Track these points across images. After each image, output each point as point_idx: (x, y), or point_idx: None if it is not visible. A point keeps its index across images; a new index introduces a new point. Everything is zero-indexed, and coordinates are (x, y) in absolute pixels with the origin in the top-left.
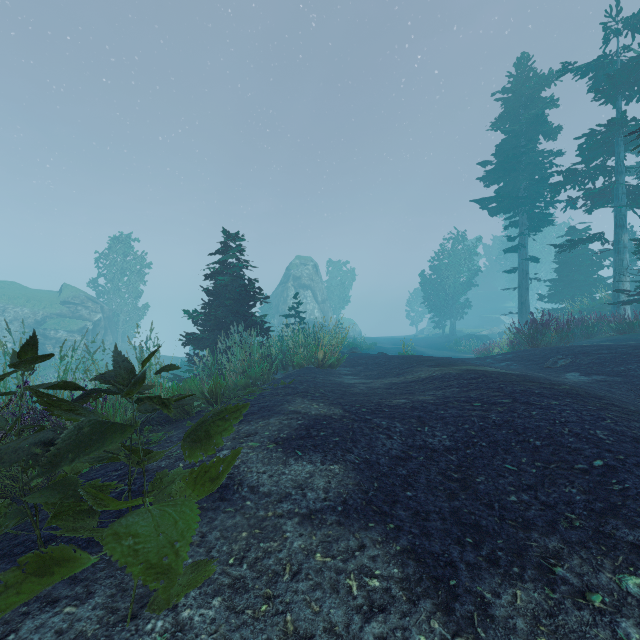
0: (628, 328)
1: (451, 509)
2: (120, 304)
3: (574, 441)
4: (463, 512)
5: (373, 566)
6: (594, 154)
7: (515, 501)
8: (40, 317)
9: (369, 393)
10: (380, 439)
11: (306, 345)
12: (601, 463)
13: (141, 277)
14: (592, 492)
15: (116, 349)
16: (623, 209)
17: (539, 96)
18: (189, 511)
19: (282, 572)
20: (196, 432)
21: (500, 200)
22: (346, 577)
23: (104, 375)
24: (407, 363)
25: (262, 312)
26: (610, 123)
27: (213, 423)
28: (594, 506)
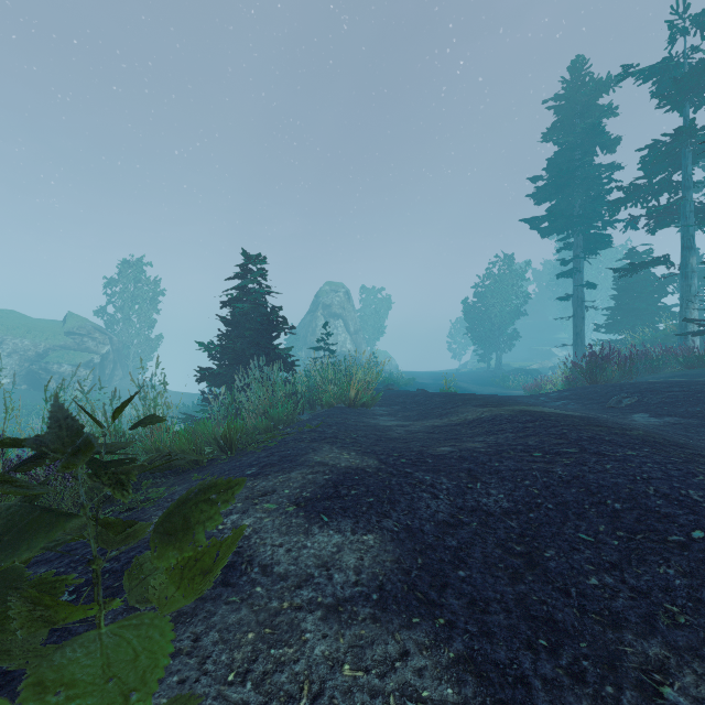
0: (698, 362)
1: (516, 596)
2: (131, 335)
3: (663, 504)
4: (532, 600)
5: (419, 684)
6: (658, 167)
7: (597, 585)
8: (42, 349)
9: (408, 438)
10: (423, 499)
11: (336, 381)
12: (702, 535)
13: (154, 305)
14: (695, 574)
15: (56, 401)
16: (691, 229)
17: (596, 104)
18: (158, 636)
19: (298, 694)
20: (171, 518)
21: (553, 219)
22: (384, 702)
23: (41, 437)
24: (451, 402)
25: (288, 344)
26: (677, 132)
27: (195, 506)
28: (701, 595)
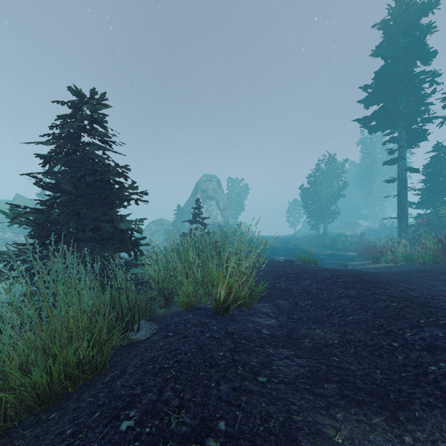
0: None
1: None
2: None
3: None
4: None
5: None
6: None
7: None
8: None
9: None
10: None
11: (200, 264)
12: None
13: None
14: None
15: None
16: None
17: (418, 23)
18: None
19: None
20: None
21: (385, 115)
22: None
23: None
24: (390, 313)
25: (176, 217)
26: None
27: None
28: None
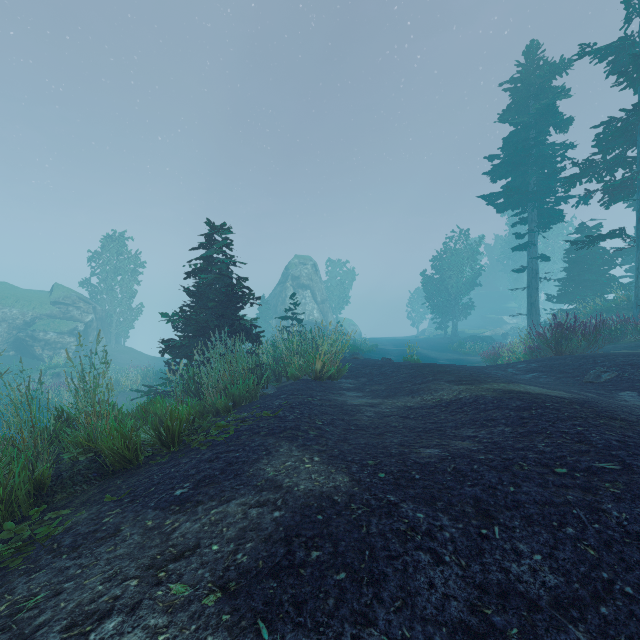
0: None
1: None
2: (113, 304)
3: None
4: None
5: None
6: (614, 143)
7: None
8: (29, 318)
9: (381, 426)
10: (422, 566)
11: (302, 353)
12: None
13: (135, 277)
14: None
15: None
16: None
17: (550, 86)
18: None
19: None
20: None
21: (509, 195)
22: None
23: None
24: (420, 376)
25: (260, 313)
26: (635, 108)
27: None
28: None
